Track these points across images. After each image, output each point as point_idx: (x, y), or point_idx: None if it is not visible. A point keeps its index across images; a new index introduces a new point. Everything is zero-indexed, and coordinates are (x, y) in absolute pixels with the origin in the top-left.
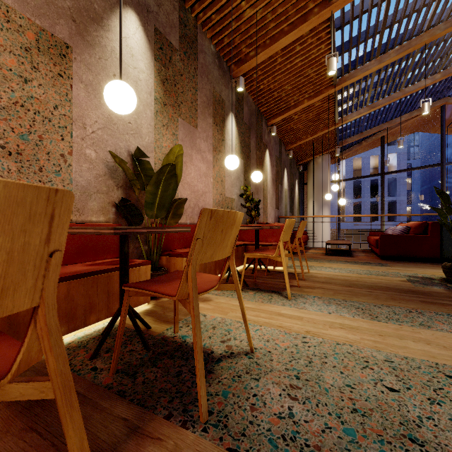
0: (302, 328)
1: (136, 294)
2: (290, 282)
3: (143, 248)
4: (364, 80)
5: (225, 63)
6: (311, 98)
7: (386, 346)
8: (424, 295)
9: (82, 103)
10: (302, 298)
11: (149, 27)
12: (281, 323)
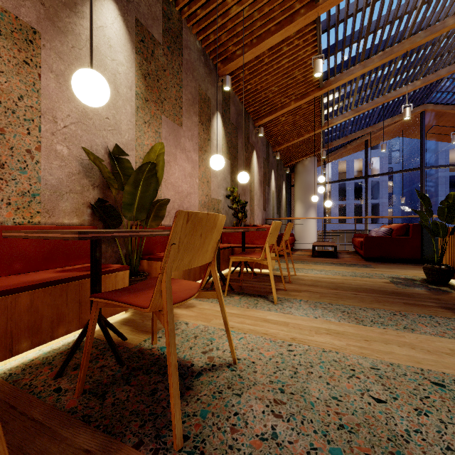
0: (288, 334)
1: (106, 306)
2: (277, 285)
3: (121, 252)
4: (349, 84)
5: (211, 60)
6: (298, 100)
7: (372, 352)
8: (407, 297)
9: (52, 94)
10: (288, 302)
11: (129, 18)
12: (266, 329)
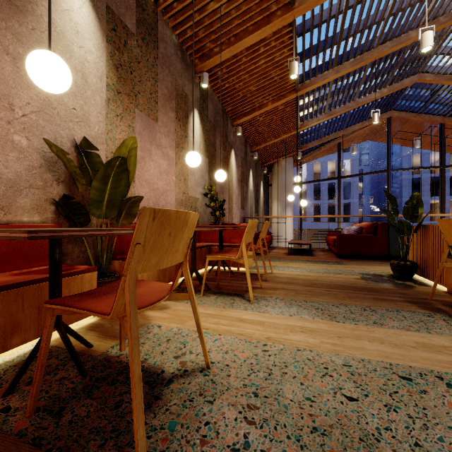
0: (263, 334)
1: (63, 312)
2: (253, 283)
3: (89, 253)
4: (323, 88)
5: (189, 56)
6: (275, 101)
7: (344, 348)
8: (376, 292)
9: (8, 79)
10: (265, 300)
11: (99, 4)
12: (242, 330)
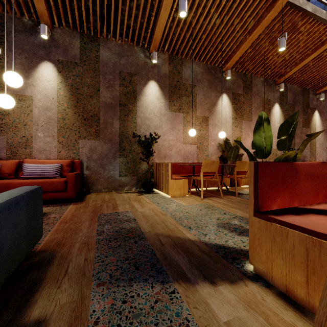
0: None
1: (225, 177)
2: None
3: (227, 171)
4: None
5: (271, 80)
6: None
7: None
8: None
9: (211, 130)
10: None
11: (230, 94)
12: None
